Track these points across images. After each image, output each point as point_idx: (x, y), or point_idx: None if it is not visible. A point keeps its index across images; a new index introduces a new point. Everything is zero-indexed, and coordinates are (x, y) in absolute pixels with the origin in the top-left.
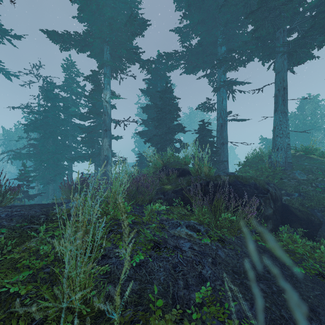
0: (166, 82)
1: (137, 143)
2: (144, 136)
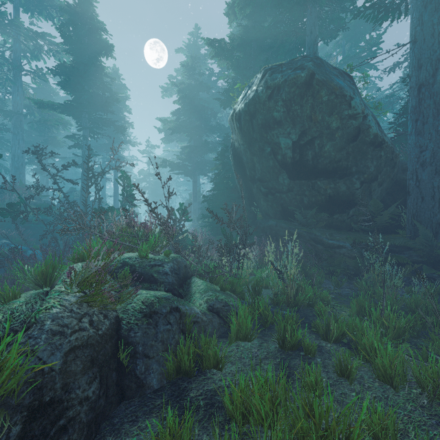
0: None
1: None
2: None
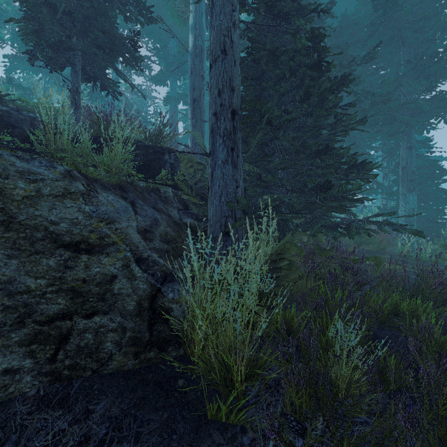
0: None
1: None
2: None
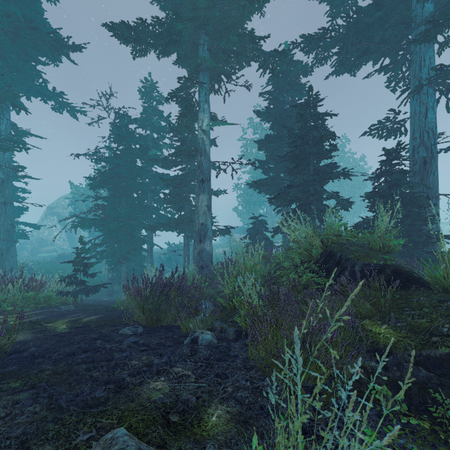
0: (310, 86)
1: (242, 200)
2: (263, 188)
